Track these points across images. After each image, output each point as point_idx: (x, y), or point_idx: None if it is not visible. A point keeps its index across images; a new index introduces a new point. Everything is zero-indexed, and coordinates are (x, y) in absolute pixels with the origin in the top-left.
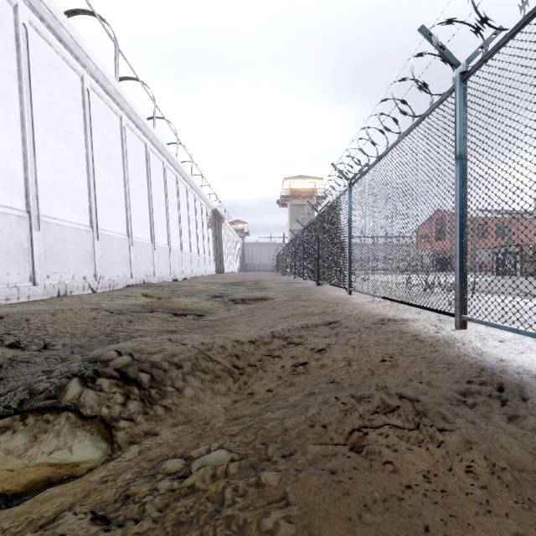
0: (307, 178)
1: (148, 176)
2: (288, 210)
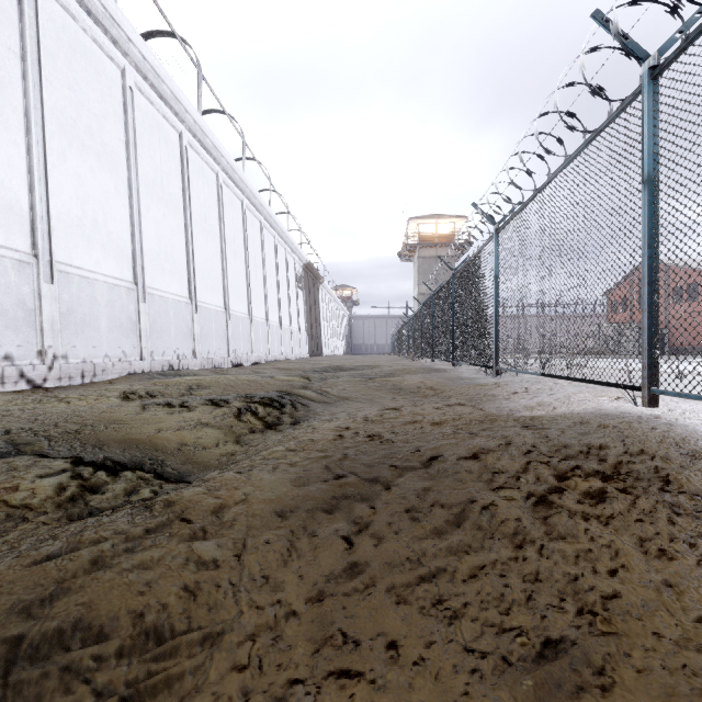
0: (444, 217)
1: (185, 188)
2: (414, 266)
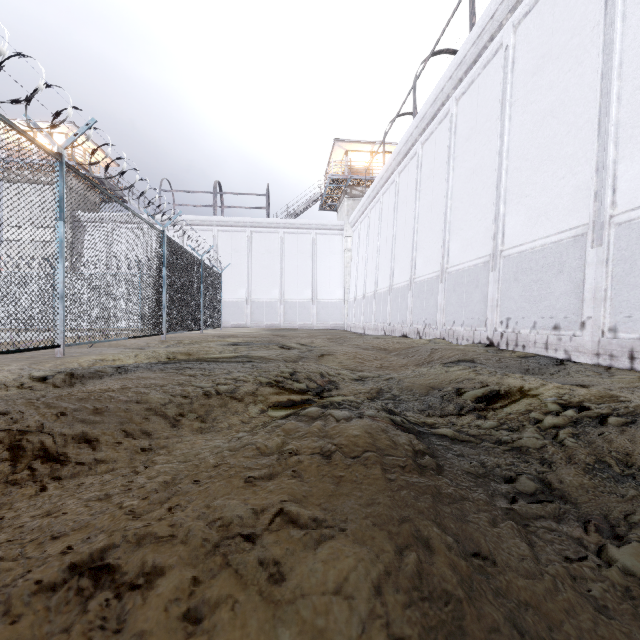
0: None
1: None
2: None
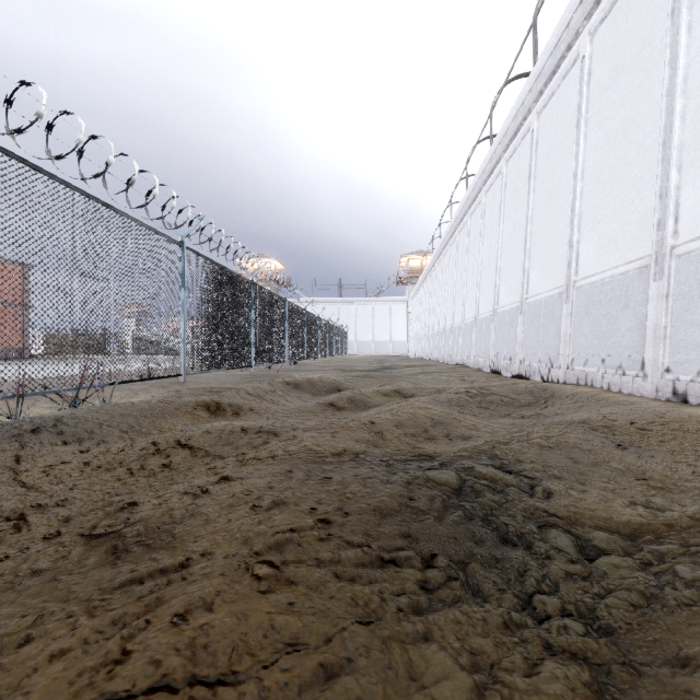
0: None
1: (480, 236)
2: None
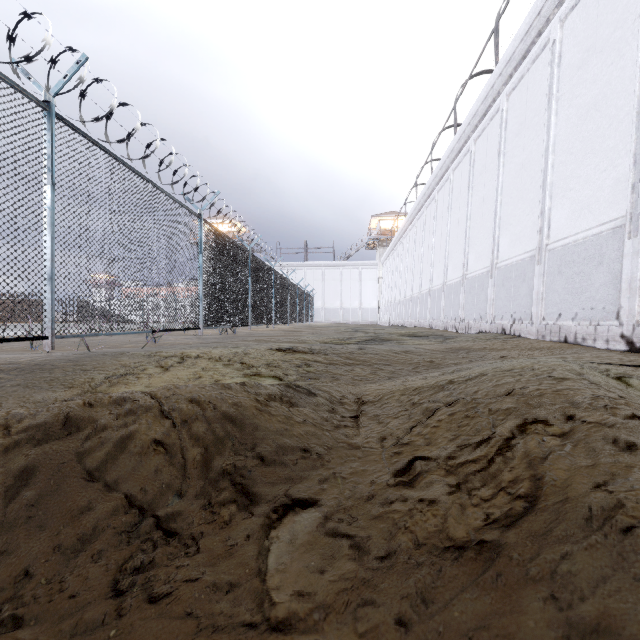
0: None
1: (547, 104)
2: None
